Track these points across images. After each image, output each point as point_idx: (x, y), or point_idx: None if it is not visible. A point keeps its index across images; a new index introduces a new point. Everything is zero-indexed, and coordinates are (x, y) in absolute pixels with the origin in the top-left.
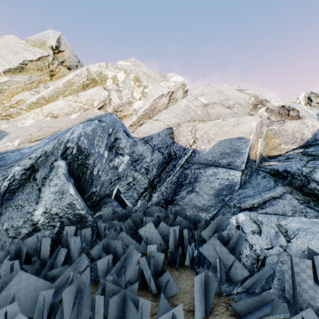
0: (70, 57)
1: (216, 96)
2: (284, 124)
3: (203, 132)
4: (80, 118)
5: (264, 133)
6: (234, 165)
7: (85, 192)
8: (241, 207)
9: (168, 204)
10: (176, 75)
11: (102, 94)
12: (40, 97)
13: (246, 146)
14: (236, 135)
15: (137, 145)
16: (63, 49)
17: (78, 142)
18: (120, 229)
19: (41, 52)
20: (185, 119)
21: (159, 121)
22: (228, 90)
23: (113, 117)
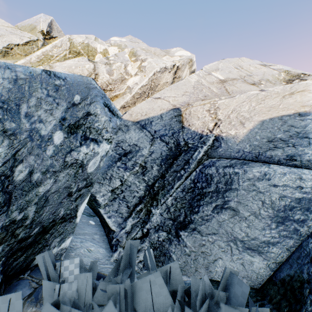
0: None
1: (235, 72)
2: None
3: (229, 110)
4: None
5: None
6: (301, 160)
7: None
8: None
9: (179, 229)
10: (181, 49)
11: (86, 66)
12: None
13: None
14: (293, 109)
15: (130, 131)
16: (55, 35)
17: None
18: None
19: (29, 36)
20: (197, 98)
21: (162, 99)
22: (249, 65)
23: (85, 80)
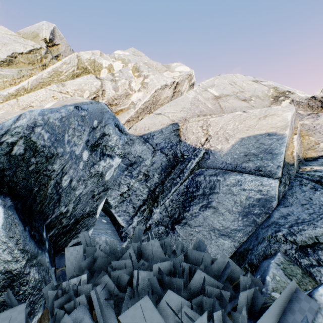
0: (66, 51)
1: (229, 88)
2: (319, 118)
3: (218, 127)
4: (54, 107)
5: (299, 128)
6: (265, 170)
7: (45, 215)
8: (298, 242)
9: (175, 224)
10: (181, 64)
11: (94, 84)
12: (20, 88)
13: (281, 144)
14: (264, 130)
15: (134, 144)
16: (57, 42)
17: (28, 135)
18: (89, 297)
19: (33, 44)
20: (193, 114)
21: (162, 115)
22: (242, 81)
23: (100, 106)
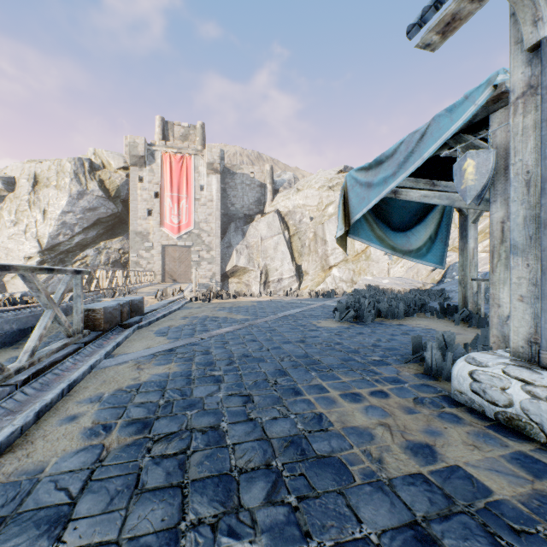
0: None
1: None
2: None
3: None
4: None
5: None
6: None
7: None
8: None
9: None
10: None
11: None
12: None
13: None
14: None
15: None
16: None
17: None
18: None
19: None
20: None
21: None
22: None
23: None
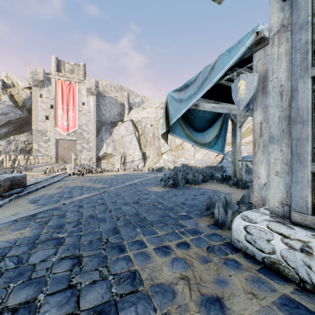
0: None
1: None
2: None
3: None
4: None
5: None
6: None
7: None
8: None
9: None
10: None
11: None
12: None
13: None
14: None
15: None
16: None
17: None
18: None
19: None
20: None
21: None
22: None
23: None
